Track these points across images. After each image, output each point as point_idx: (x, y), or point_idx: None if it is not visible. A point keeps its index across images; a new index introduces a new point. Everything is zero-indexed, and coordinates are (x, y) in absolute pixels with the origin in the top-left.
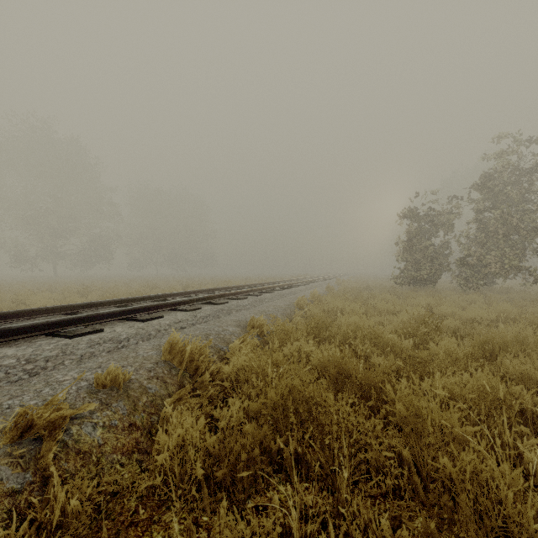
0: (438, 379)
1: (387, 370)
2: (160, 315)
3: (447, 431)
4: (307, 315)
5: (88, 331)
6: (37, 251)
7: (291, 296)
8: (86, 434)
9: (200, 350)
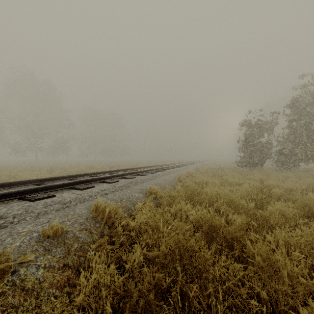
0: (279, 233)
1: (244, 228)
2: (92, 186)
3: (299, 281)
4: (184, 185)
5: (45, 196)
6: (26, 146)
7: (174, 173)
8: (30, 274)
9: (115, 210)
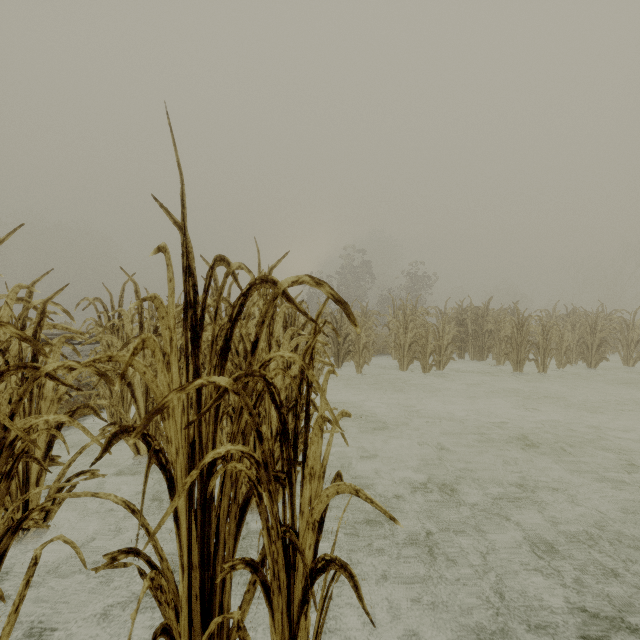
0: None
1: None
2: None
3: None
4: None
5: None
6: None
7: None
8: None
9: None
